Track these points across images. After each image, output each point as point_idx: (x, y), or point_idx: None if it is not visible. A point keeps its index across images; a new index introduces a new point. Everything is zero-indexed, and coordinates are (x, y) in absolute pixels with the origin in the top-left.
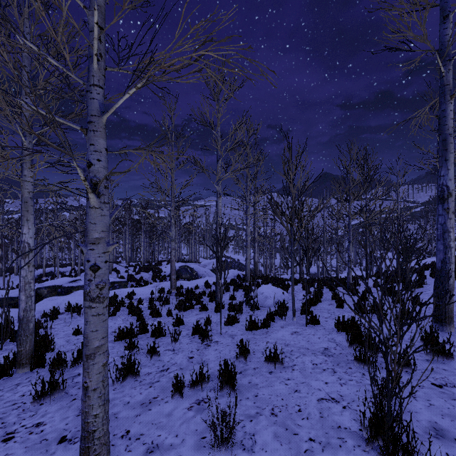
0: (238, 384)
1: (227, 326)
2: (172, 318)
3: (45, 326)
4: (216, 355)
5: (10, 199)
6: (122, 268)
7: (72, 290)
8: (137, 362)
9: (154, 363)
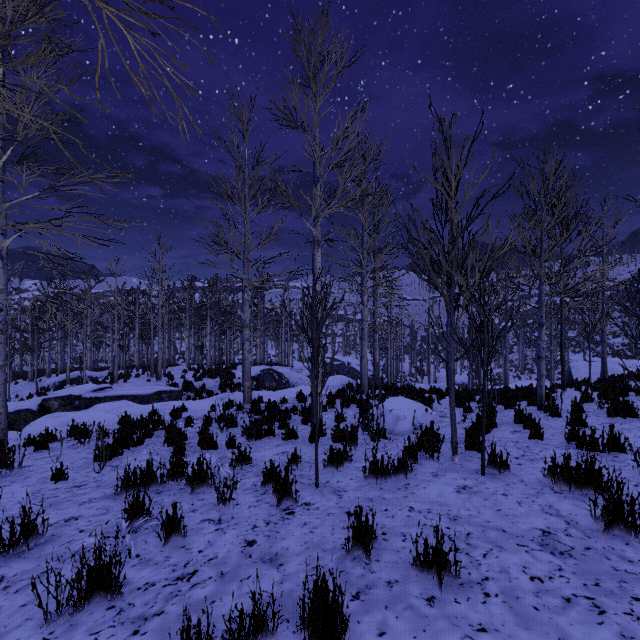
0: (351, 638)
1: (329, 470)
2: (233, 452)
3: (11, 463)
4: (304, 538)
5: None
6: (179, 373)
7: (96, 403)
8: (133, 551)
9: (171, 554)
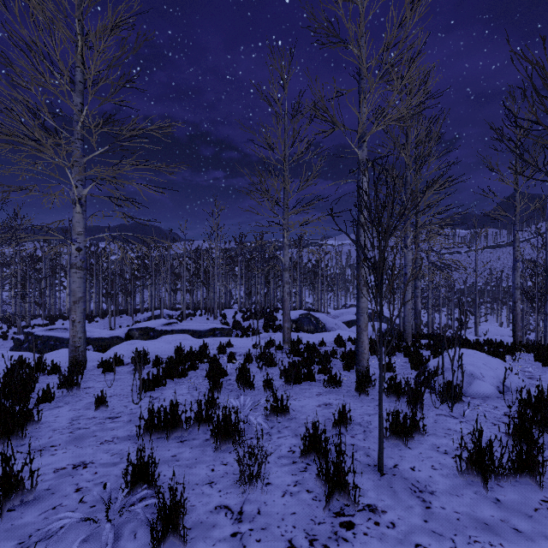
0: None
1: (393, 444)
2: (270, 397)
3: (71, 384)
4: None
5: (52, 194)
6: (232, 314)
7: (165, 334)
8: None
9: None
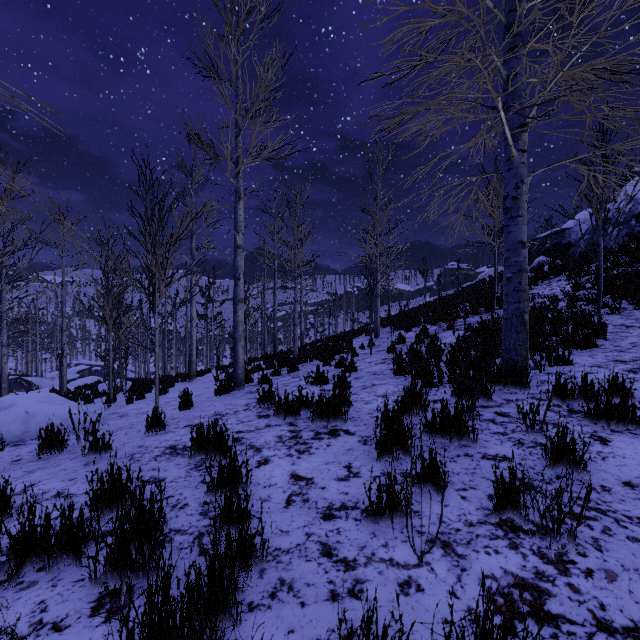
0: None
1: None
2: None
3: None
4: None
5: None
6: None
7: None
8: None
9: None
